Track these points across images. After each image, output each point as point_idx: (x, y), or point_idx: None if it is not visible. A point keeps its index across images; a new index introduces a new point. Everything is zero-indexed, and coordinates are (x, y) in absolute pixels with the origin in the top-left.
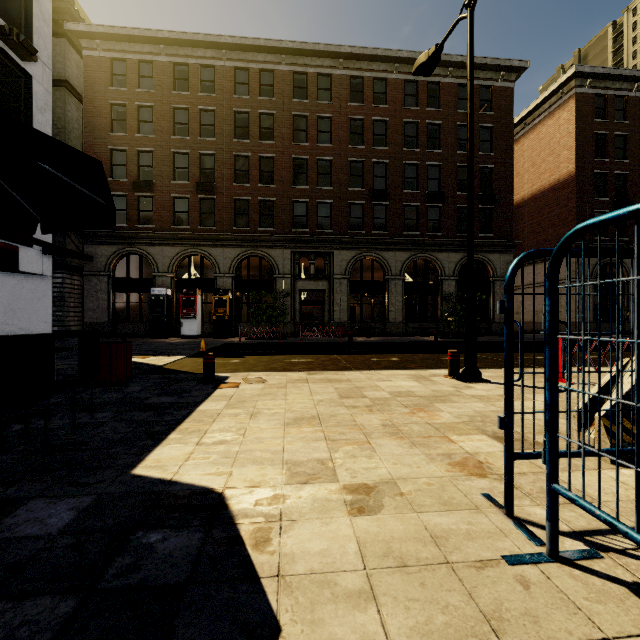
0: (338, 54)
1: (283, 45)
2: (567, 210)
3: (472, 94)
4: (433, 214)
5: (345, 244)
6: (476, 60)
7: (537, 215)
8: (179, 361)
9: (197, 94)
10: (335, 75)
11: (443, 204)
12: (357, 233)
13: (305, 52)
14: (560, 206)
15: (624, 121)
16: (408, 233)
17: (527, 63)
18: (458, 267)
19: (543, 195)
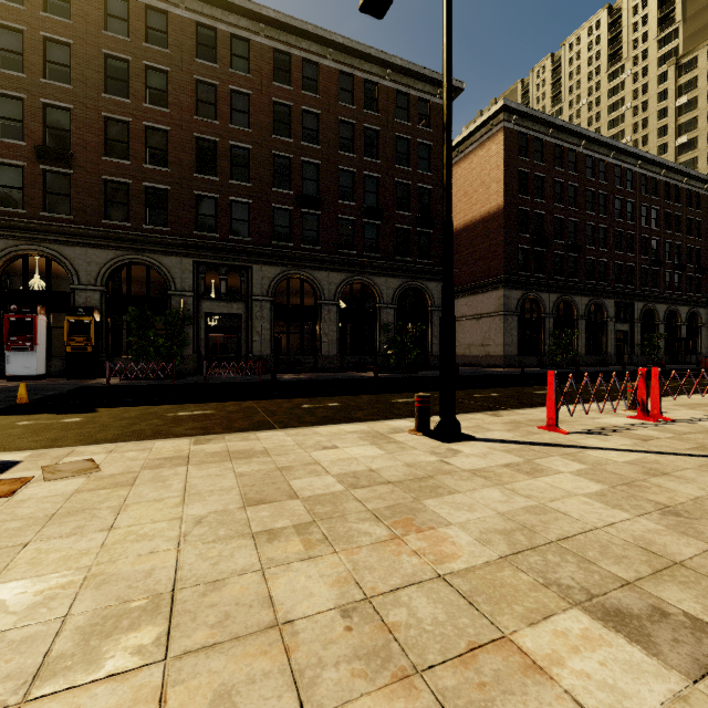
0: (258, 16)
1: None
2: (496, 243)
3: (451, 20)
4: (371, 232)
5: (268, 258)
6: (415, 68)
7: (469, 246)
8: None
9: (39, 13)
10: (255, 42)
11: (381, 222)
12: (283, 245)
13: None
14: (490, 238)
15: (542, 163)
16: (343, 251)
17: (463, 85)
18: (397, 294)
19: (475, 226)
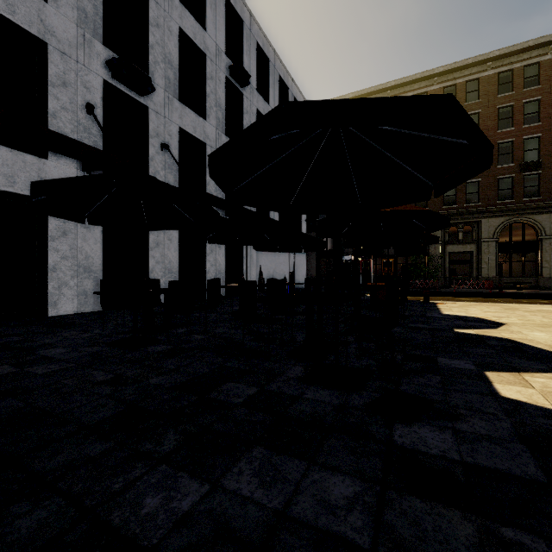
0: (486, 60)
1: (435, 72)
2: None
3: None
4: None
5: (493, 213)
6: None
7: None
8: None
9: None
10: (483, 77)
11: None
12: (505, 202)
13: (454, 69)
14: None
15: None
16: None
17: None
18: None
19: None
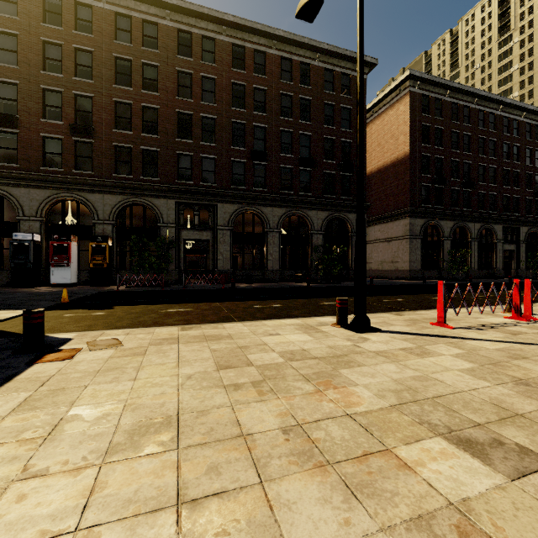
0: (221, 20)
1: (167, 0)
2: (403, 182)
3: (362, 24)
4: (305, 177)
5: (228, 198)
6: (339, 50)
7: (382, 185)
8: (21, 316)
9: (72, 31)
10: (219, 40)
11: (313, 169)
12: (239, 188)
13: (189, 12)
14: (398, 179)
15: (441, 118)
16: (284, 192)
17: (376, 60)
18: (325, 223)
19: (386, 169)
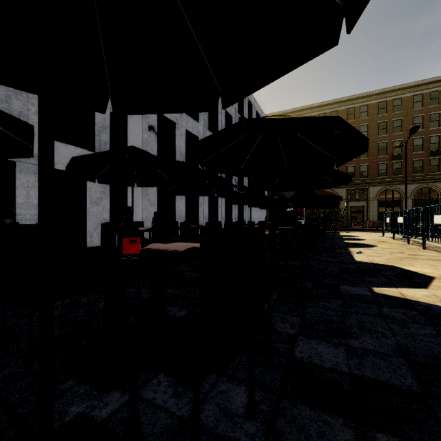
0: (371, 95)
1: (342, 99)
2: None
3: (406, 165)
4: (434, 162)
5: (375, 183)
6: None
7: None
8: None
9: None
10: (370, 104)
11: None
12: (383, 177)
13: (353, 99)
14: None
15: None
16: (416, 174)
17: None
18: None
19: None
